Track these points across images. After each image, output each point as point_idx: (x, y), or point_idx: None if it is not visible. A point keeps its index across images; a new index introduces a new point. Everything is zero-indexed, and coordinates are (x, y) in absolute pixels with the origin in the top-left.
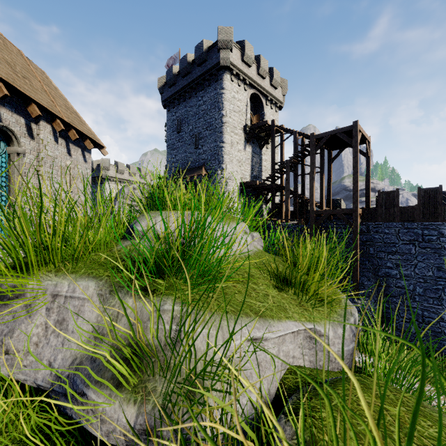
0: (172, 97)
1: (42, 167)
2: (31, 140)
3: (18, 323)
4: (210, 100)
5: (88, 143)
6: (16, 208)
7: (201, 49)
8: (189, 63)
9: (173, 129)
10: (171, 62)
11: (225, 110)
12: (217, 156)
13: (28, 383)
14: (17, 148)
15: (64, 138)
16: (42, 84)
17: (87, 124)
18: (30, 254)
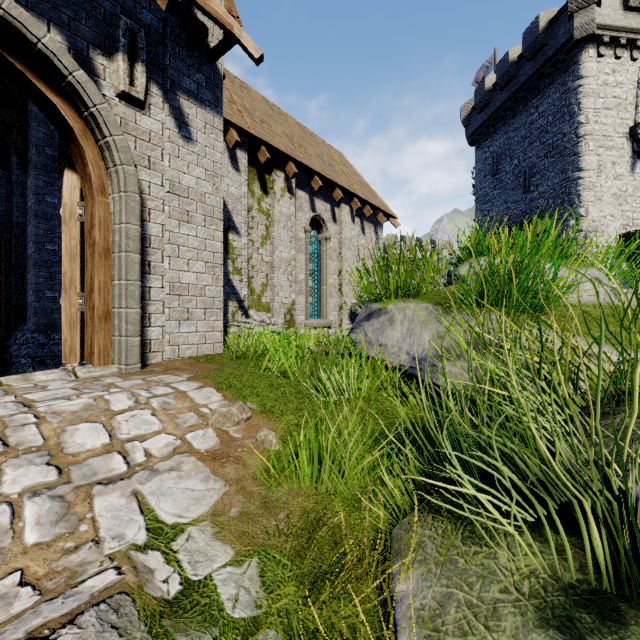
0: (483, 126)
1: (343, 249)
2: (334, 224)
3: (385, 329)
4: (553, 107)
5: (380, 217)
6: (324, 291)
7: (533, 32)
8: (513, 63)
9: (484, 173)
10: (482, 74)
11: (584, 113)
12: (567, 196)
13: (394, 365)
14: (326, 233)
15: (359, 216)
16: (341, 166)
17: (378, 196)
18: (390, 285)
